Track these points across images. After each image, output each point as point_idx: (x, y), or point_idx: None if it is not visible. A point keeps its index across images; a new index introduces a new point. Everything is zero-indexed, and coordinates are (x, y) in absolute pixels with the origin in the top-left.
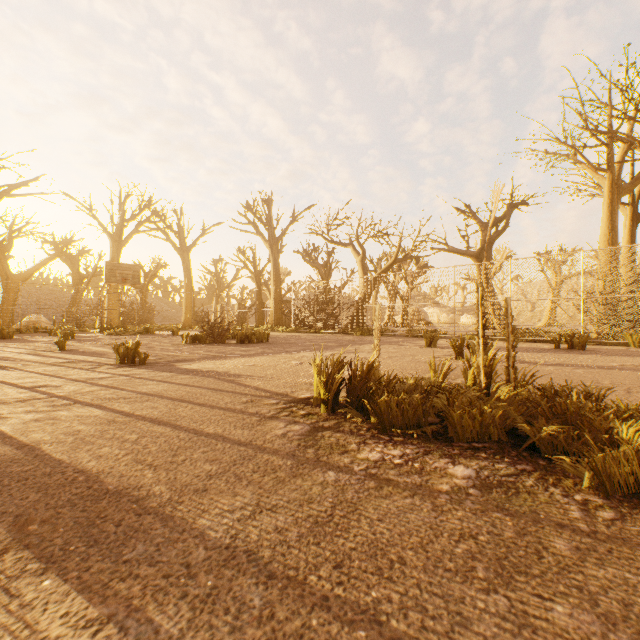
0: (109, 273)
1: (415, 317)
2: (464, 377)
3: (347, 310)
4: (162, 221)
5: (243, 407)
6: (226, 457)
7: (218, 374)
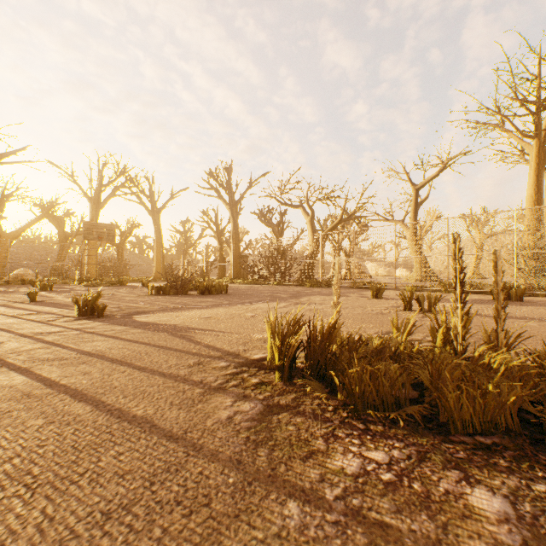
0: (87, 231)
1: (356, 270)
2: (431, 336)
3: (298, 264)
4: (135, 186)
5: (187, 372)
6: (144, 466)
7: (171, 328)
